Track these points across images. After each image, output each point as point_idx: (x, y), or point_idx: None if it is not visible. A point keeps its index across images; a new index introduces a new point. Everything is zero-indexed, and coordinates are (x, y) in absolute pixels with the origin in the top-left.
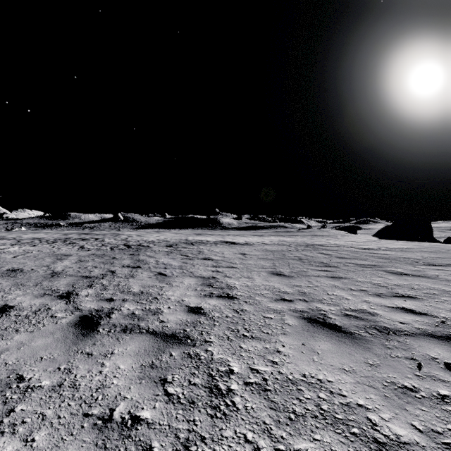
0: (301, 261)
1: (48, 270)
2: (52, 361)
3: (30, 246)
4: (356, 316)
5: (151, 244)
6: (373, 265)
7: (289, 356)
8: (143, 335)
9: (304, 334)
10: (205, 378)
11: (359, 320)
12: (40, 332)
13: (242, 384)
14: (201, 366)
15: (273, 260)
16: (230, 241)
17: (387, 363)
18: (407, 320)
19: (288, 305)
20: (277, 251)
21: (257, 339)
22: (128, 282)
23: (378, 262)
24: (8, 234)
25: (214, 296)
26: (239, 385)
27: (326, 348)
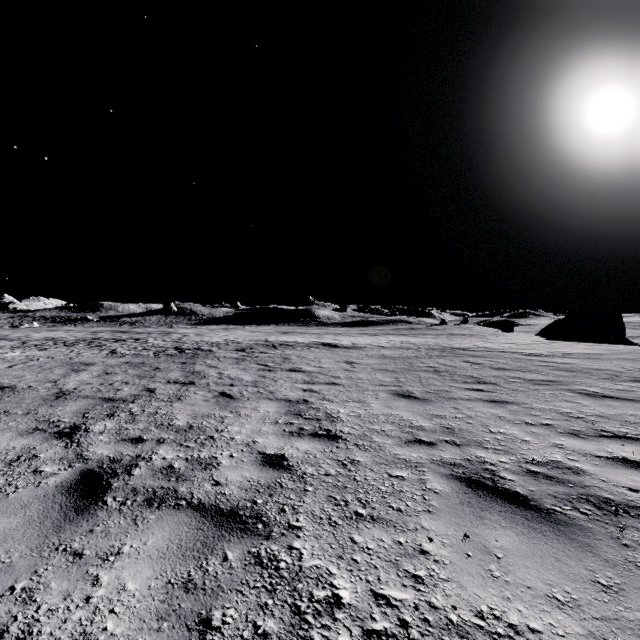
0: (438, 375)
1: (53, 389)
2: (5, 571)
3: (38, 350)
4: (549, 474)
5: (215, 348)
6: (550, 381)
7: (445, 565)
8: (180, 511)
9: (464, 512)
10: (286, 617)
11: (556, 483)
12: (5, 503)
13: (358, 636)
14: (280, 585)
15: (395, 372)
16: (329, 343)
17: (635, 584)
18: (639, 484)
19: (428, 452)
20: (400, 358)
21: (382, 522)
22: (172, 408)
23: (558, 376)
24: (12, 332)
25: (306, 434)
26: (354, 638)
27: (510, 545)
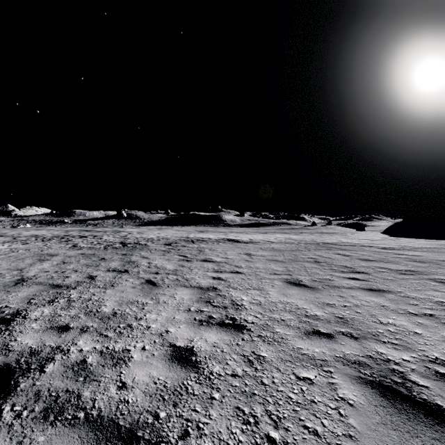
0: (319, 265)
1: (16, 276)
2: None
3: (22, 244)
4: None
5: (149, 242)
6: (411, 271)
7: None
8: (74, 430)
9: (391, 439)
10: None
11: None
12: None
13: None
14: None
15: (284, 262)
16: (233, 239)
17: None
18: None
19: (329, 346)
20: (286, 250)
21: None
22: (104, 294)
23: (415, 266)
24: (10, 231)
25: (214, 323)
26: None
27: None
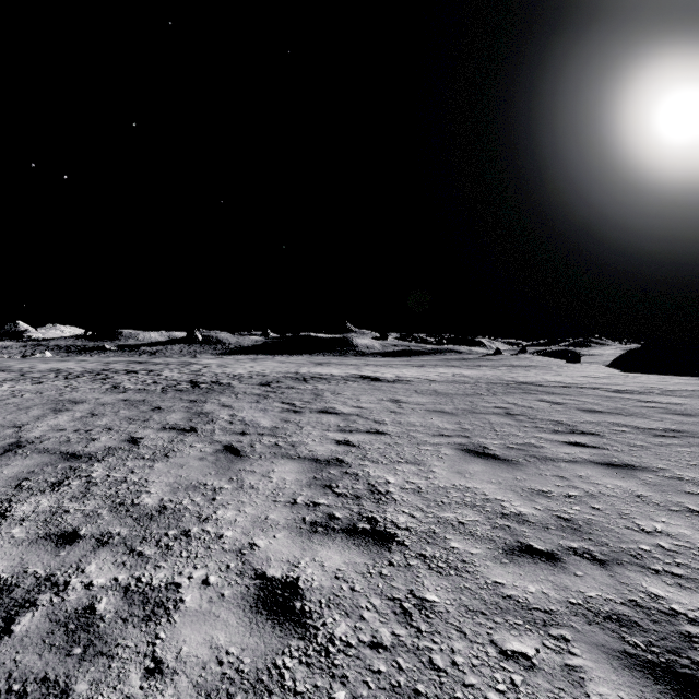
0: (514, 419)
1: (9, 437)
2: None
3: (32, 383)
4: None
5: (236, 381)
6: (672, 430)
7: None
8: None
9: None
10: None
11: None
12: None
13: None
14: None
15: (456, 415)
16: (369, 375)
17: None
18: None
19: (555, 581)
20: (457, 395)
21: None
22: (149, 472)
23: (678, 423)
24: (19, 363)
25: (337, 529)
26: None
27: None
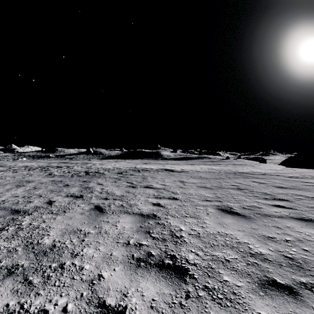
0: (242, 192)
1: None
2: None
3: (12, 172)
4: None
5: (106, 171)
6: None
7: None
8: None
9: None
10: None
11: None
12: None
13: None
14: None
15: (212, 189)
16: (169, 169)
17: None
18: None
19: (301, 313)
20: (211, 178)
21: None
22: (52, 221)
23: None
24: (10, 163)
25: (152, 264)
26: None
27: None
